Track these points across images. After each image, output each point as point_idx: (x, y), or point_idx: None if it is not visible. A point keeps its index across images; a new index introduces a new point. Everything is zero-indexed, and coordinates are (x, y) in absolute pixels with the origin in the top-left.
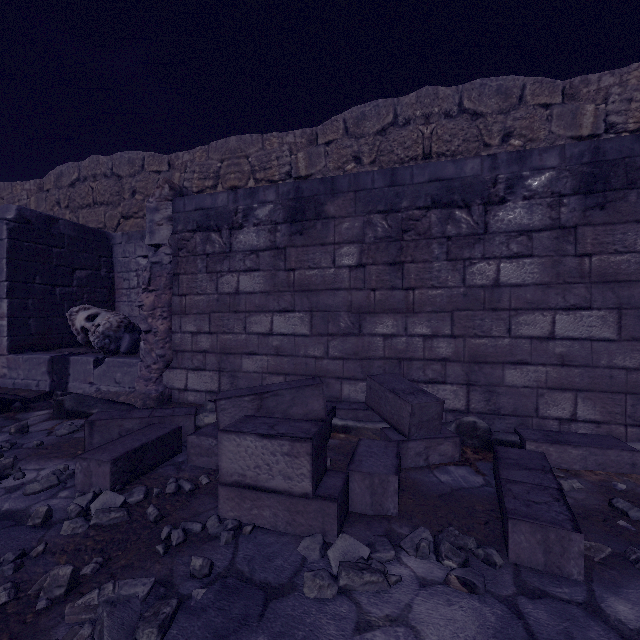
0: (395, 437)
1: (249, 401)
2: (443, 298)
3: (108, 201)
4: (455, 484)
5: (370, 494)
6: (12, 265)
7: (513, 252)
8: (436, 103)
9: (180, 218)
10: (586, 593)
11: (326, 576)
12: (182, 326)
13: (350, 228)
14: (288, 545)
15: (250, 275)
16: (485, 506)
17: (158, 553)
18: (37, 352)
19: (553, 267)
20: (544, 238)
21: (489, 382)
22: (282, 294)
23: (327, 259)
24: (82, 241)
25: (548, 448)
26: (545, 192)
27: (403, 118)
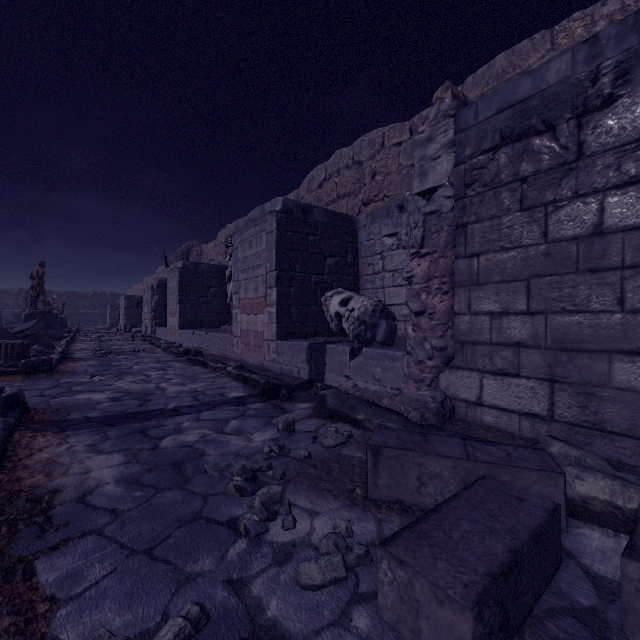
0: None
1: None
2: None
3: (349, 191)
4: None
5: None
6: (279, 255)
7: None
8: None
9: (468, 137)
10: None
11: None
12: (471, 304)
13: None
14: None
15: (636, 191)
16: None
17: None
18: (297, 339)
19: None
20: None
21: None
22: None
23: None
24: (331, 227)
25: None
26: None
27: None
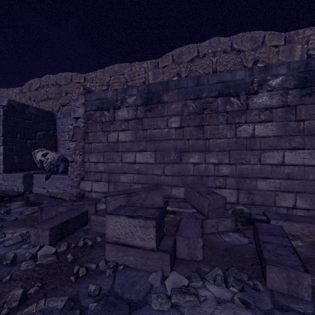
0: (200, 217)
1: (123, 197)
2: (224, 144)
3: (54, 97)
4: (233, 242)
5: (187, 248)
6: (5, 128)
7: (262, 119)
8: (219, 46)
9: (88, 104)
10: (313, 308)
11: (164, 297)
12: (89, 159)
13: (175, 108)
14: (143, 277)
15: (124, 132)
16: (250, 255)
17: (71, 281)
18: (18, 172)
19: (283, 127)
20: (278, 112)
21: (249, 188)
22: (140, 142)
23: (164, 124)
24: (41, 117)
25: (282, 223)
26: (279, 87)
27: (202, 53)
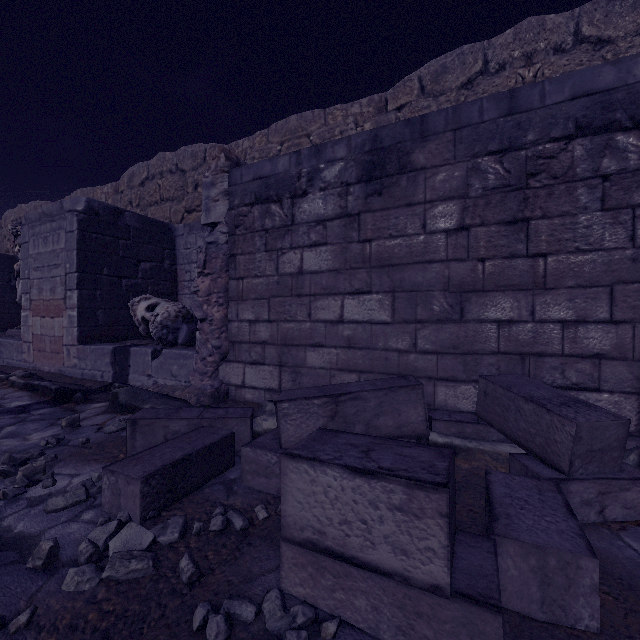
0: (543, 472)
1: (320, 405)
2: (595, 266)
3: (173, 196)
4: None
5: (539, 583)
6: (82, 256)
7: None
8: (542, 37)
9: (237, 191)
10: None
11: None
12: (239, 314)
13: (447, 180)
14: None
15: (316, 251)
16: None
17: None
18: (104, 343)
19: None
20: None
21: None
22: (355, 272)
23: (415, 223)
24: (146, 233)
25: None
26: None
27: (496, 63)
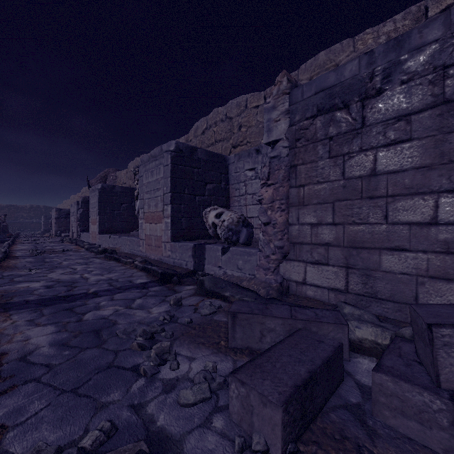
0: None
1: None
2: None
3: (223, 138)
4: None
5: None
6: (173, 181)
7: None
8: None
9: (297, 108)
10: None
11: None
12: (299, 218)
13: None
14: None
15: (394, 149)
16: None
17: None
18: (186, 241)
19: None
20: None
21: None
22: None
23: None
24: (210, 163)
25: None
26: None
27: None
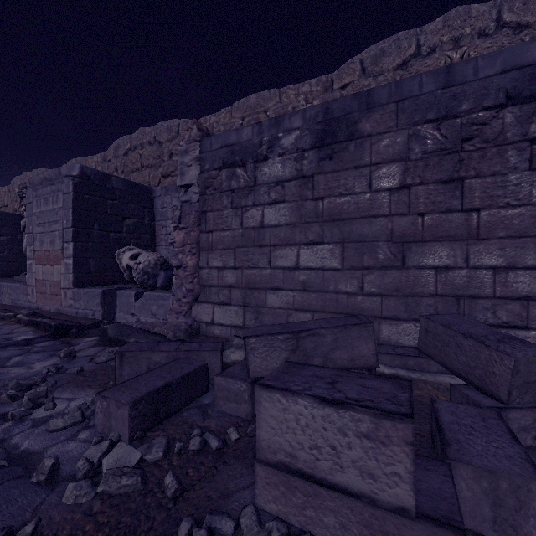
0: (484, 401)
1: (283, 340)
2: (524, 219)
3: (152, 164)
4: None
5: (491, 504)
6: (76, 214)
7: None
8: (468, 23)
9: (207, 157)
10: None
11: None
12: (209, 262)
13: (390, 145)
14: None
15: (275, 207)
16: None
17: None
18: (95, 287)
19: None
20: None
21: None
22: (309, 225)
23: (361, 183)
24: (130, 194)
25: None
26: None
27: (427, 47)
